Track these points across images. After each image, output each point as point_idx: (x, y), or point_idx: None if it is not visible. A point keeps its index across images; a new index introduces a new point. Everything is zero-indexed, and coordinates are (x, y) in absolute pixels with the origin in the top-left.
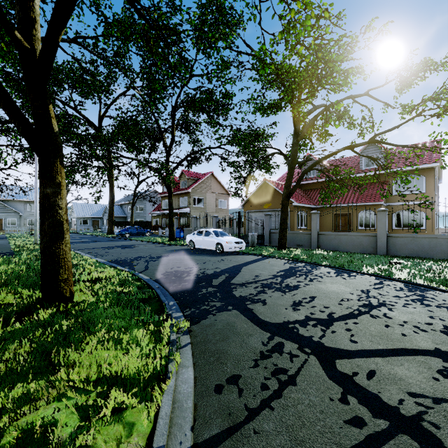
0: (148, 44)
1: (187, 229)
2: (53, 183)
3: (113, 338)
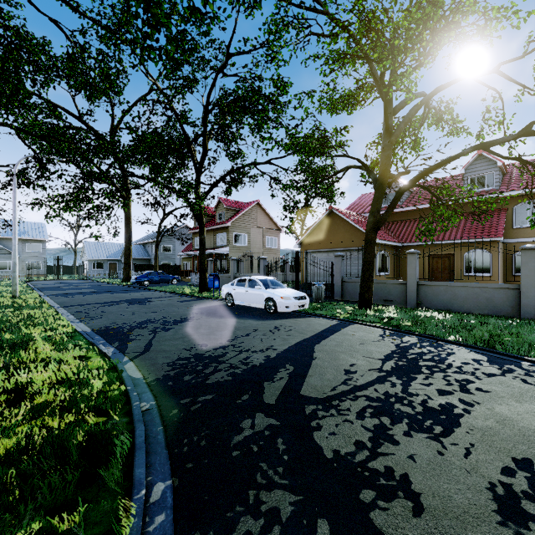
0: None
1: (224, 275)
2: None
3: None
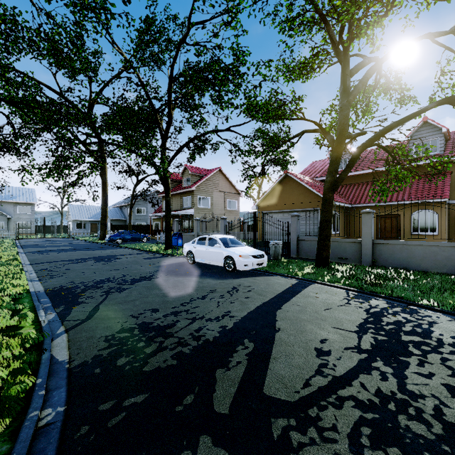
0: None
1: (189, 234)
2: None
3: None
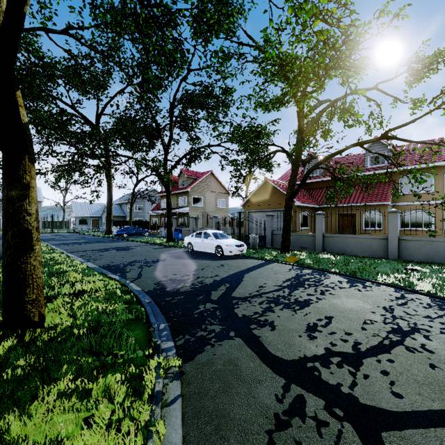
0: (138, 26)
1: (186, 229)
2: (19, 183)
3: (77, 391)
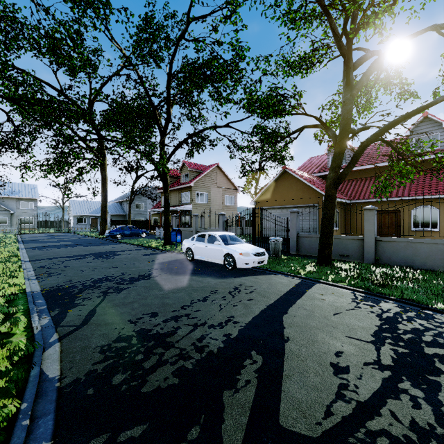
0: None
1: (187, 229)
2: None
3: None
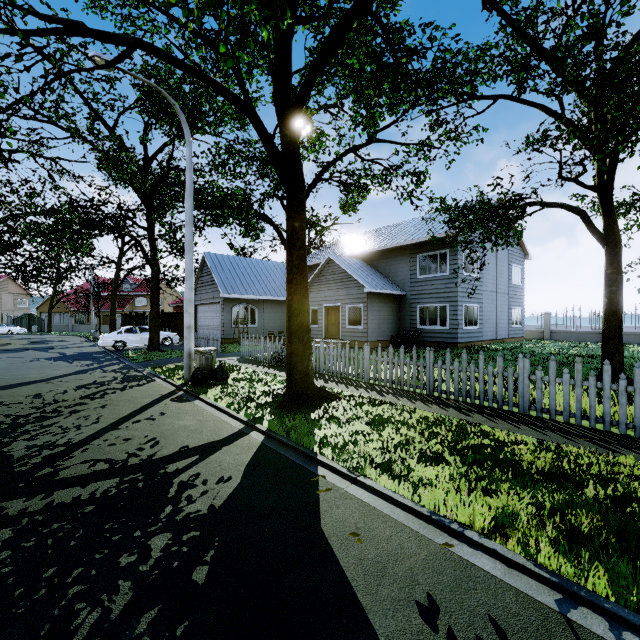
0: None
1: None
2: None
3: None
